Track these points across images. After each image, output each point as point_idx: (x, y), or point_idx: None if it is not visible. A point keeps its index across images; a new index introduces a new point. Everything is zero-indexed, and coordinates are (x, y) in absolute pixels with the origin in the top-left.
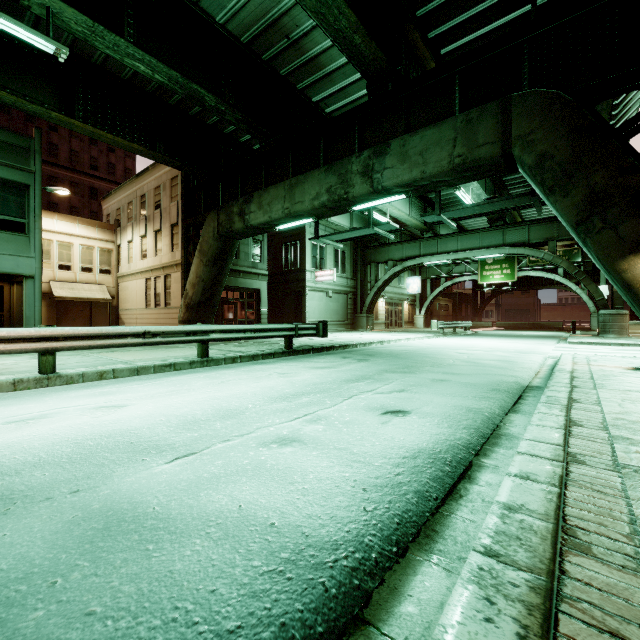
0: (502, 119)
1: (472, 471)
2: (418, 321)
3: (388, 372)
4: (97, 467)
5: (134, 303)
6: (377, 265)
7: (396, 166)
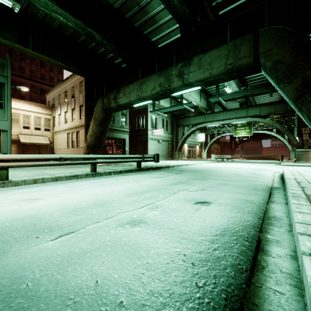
0: (254, 43)
1: (263, 245)
2: (203, 155)
3: (193, 179)
4: (1, 243)
5: (61, 145)
6: (183, 127)
7: (196, 71)
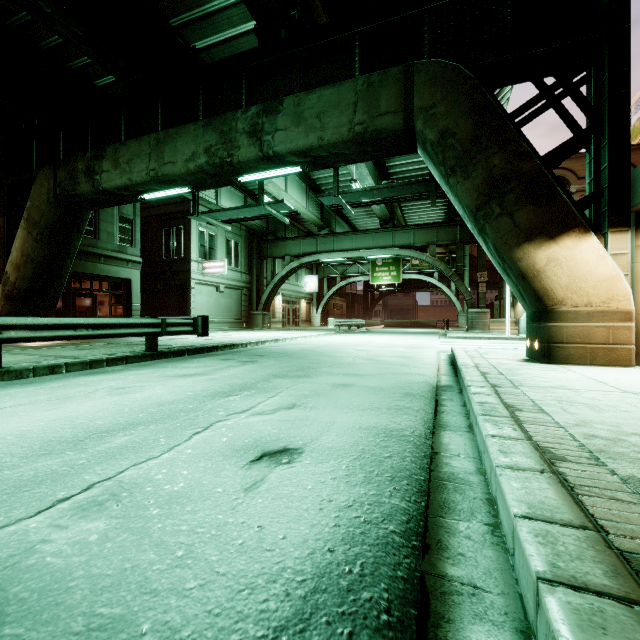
0: (405, 87)
1: (436, 624)
2: (315, 320)
3: (277, 377)
4: None
5: None
6: (274, 260)
7: (290, 128)
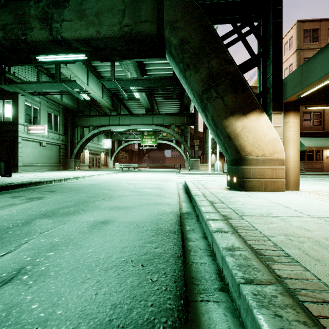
0: (158, 5)
1: None
2: (110, 164)
3: (44, 217)
4: None
5: None
6: (82, 128)
7: (74, 20)
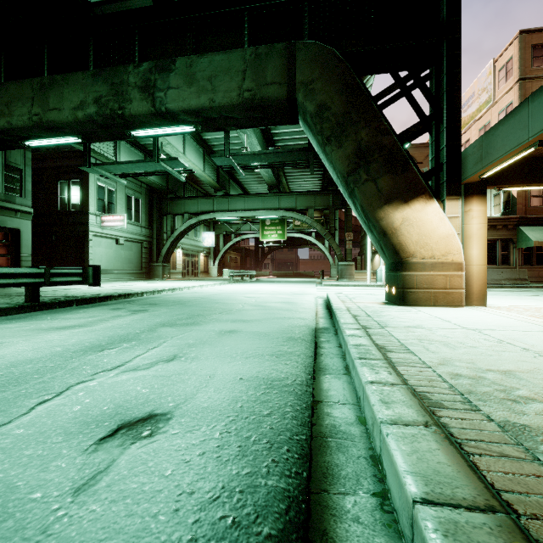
0: (288, 62)
1: None
2: (213, 271)
3: (165, 326)
4: None
5: None
6: (174, 217)
7: (182, 87)
